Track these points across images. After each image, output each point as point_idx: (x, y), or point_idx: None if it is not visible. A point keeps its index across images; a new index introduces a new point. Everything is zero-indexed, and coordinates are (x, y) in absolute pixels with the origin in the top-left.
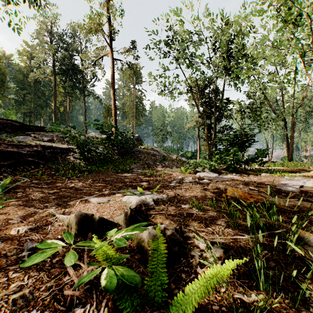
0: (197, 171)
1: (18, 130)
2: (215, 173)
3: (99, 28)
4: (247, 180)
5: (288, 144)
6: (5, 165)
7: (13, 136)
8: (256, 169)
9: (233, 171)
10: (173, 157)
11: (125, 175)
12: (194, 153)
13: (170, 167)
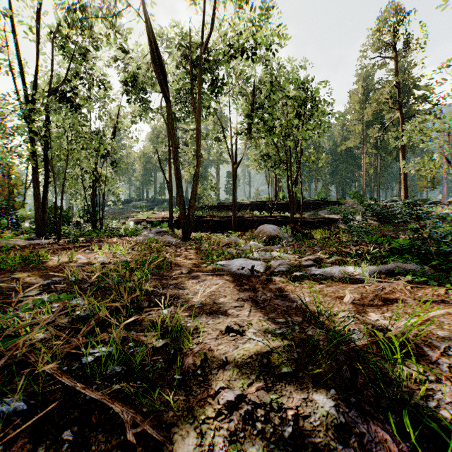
0: None
1: (322, 206)
2: None
3: (377, 108)
4: None
5: None
6: (308, 227)
7: (318, 211)
8: None
9: None
10: None
11: None
12: None
13: None
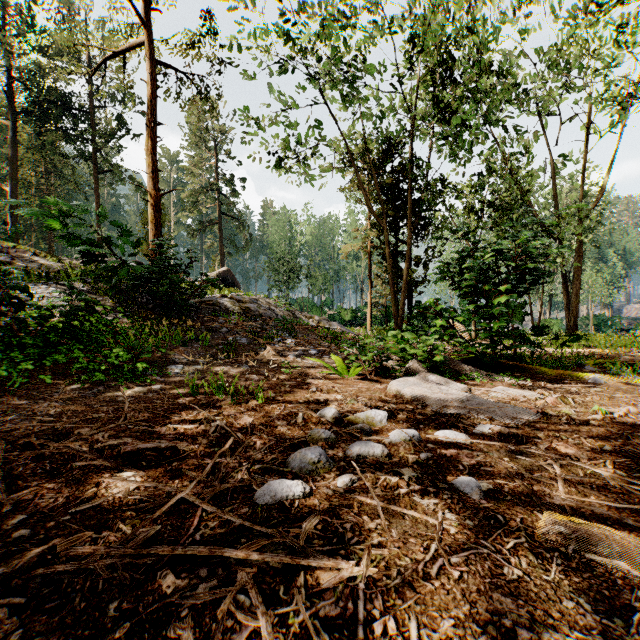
0: (384, 367)
1: None
2: (456, 382)
3: None
4: (607, 418)
5: (568, 293)
6: None
7: None
8: (542, 356)
9: (492, 367)
10: (310, 323)
11: (113, 395)
12: (357, 313)
13: (301, 351)
